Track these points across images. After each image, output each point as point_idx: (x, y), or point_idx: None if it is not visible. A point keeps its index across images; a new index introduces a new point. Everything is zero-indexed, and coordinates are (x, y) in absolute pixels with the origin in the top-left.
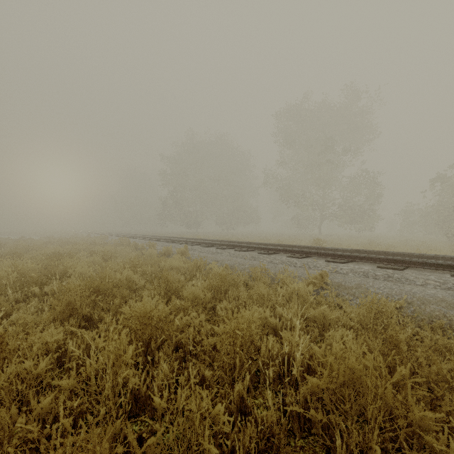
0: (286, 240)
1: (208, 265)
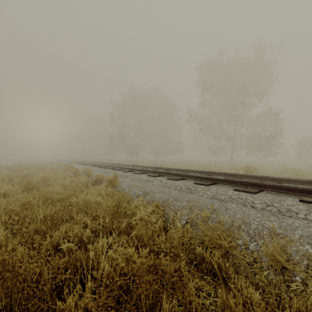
0: (209, 166)
1: (133, 204)
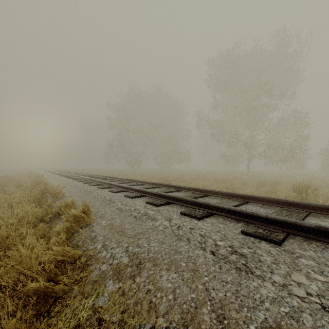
0: (228, 179)
1: None
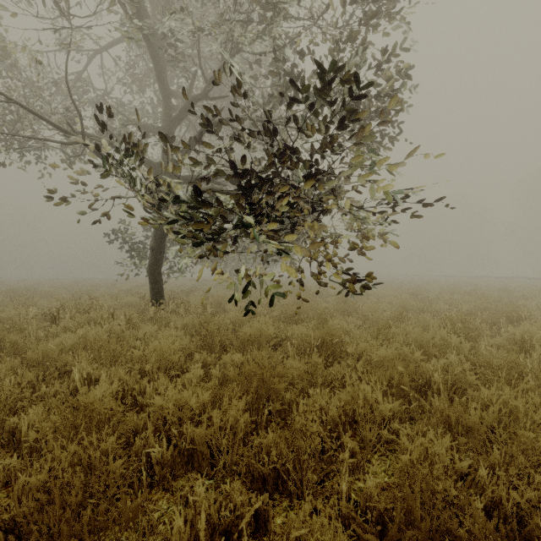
0: None
1: None
